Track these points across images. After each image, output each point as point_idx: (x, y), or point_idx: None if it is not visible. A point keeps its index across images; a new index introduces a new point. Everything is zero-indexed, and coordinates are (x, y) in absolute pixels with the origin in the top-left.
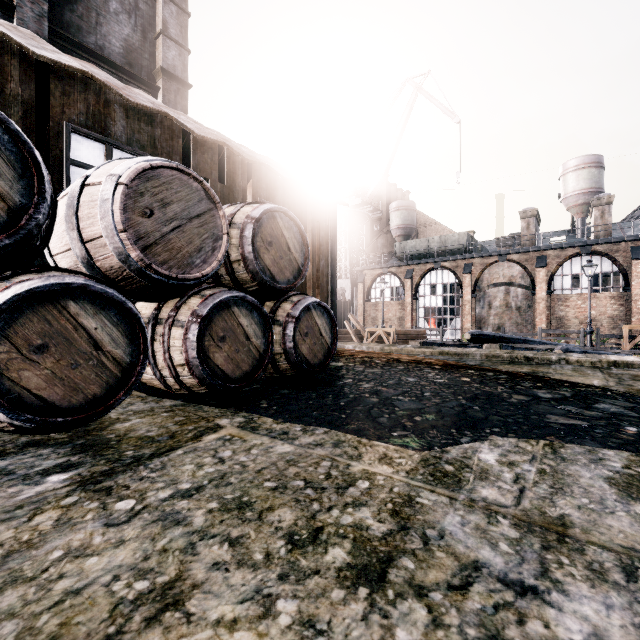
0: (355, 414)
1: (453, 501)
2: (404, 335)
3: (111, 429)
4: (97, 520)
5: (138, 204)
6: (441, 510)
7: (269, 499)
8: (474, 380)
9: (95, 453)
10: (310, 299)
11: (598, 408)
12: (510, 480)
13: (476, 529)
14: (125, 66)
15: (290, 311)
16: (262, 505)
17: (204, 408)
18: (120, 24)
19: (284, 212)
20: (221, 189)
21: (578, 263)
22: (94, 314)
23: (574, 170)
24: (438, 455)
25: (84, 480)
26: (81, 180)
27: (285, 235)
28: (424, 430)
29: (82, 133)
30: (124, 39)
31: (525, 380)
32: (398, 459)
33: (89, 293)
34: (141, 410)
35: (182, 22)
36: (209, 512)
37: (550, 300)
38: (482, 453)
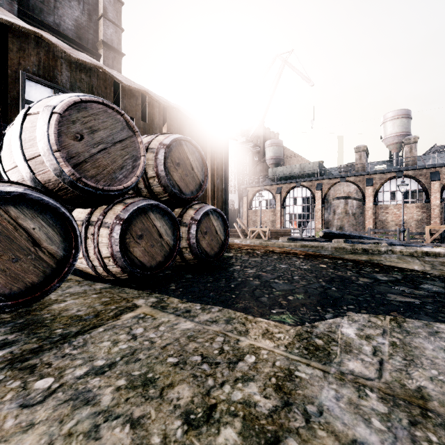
0: (242, 294)
1: (326, 374)
2: (275, 233)
3: (48, 309)
4: (14, 401)
5: (70, 130)
6: (317, 384)
7: (170, 375)
8: (329, 266)
9: (30, 331)
10: (208, 207)
11: (424, 288)
12: (370, 353)
13: (349, 404)
14: (76, 39)
15: (193, 215)
16: (164, 381)
17: (126, 290)
18: (72, 8)
19: (189, 141)
20: (143, 126)
21: (394, 183)
22: (32, 217)
23: (391, 119)
24: (309, 330)
25: (14, 358)
26: (24, 110)
27: (189, 158)
28: (296, 308)
29: (35, 80)
30: (75, 19)
31: (366, 266)
32: (278, 334)
33: (28, 200)
34: (76, 292)
35: (117, 8)
36: (117, 390)
37: (375, 209)
38: (343, 328)
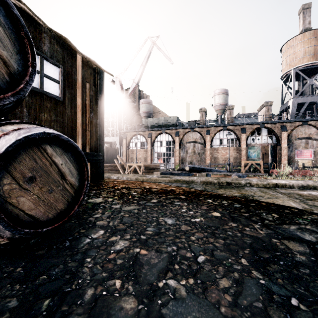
0: None
1: None
2: (148, 167)
3: None
4: None
5: None
6: None
7: None
8: (224, 215)
9: None
10: (40, 129)
11: None
12: None
13: None
14: None
15: None
16: None
17: None
18: None
19: None
20: None
21: (222, 134)
22: None
23: (218, 94)
24: None
25: None
26: None
27: None
28: None
29: None
30: None
31: (257, 209)
32: None
33: None
34: None
35: None
36: None
37: (211, 150)
38: None
